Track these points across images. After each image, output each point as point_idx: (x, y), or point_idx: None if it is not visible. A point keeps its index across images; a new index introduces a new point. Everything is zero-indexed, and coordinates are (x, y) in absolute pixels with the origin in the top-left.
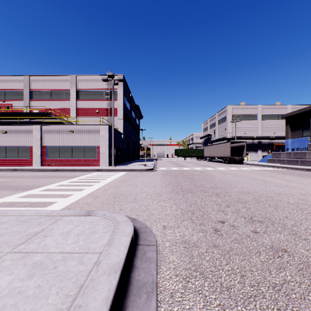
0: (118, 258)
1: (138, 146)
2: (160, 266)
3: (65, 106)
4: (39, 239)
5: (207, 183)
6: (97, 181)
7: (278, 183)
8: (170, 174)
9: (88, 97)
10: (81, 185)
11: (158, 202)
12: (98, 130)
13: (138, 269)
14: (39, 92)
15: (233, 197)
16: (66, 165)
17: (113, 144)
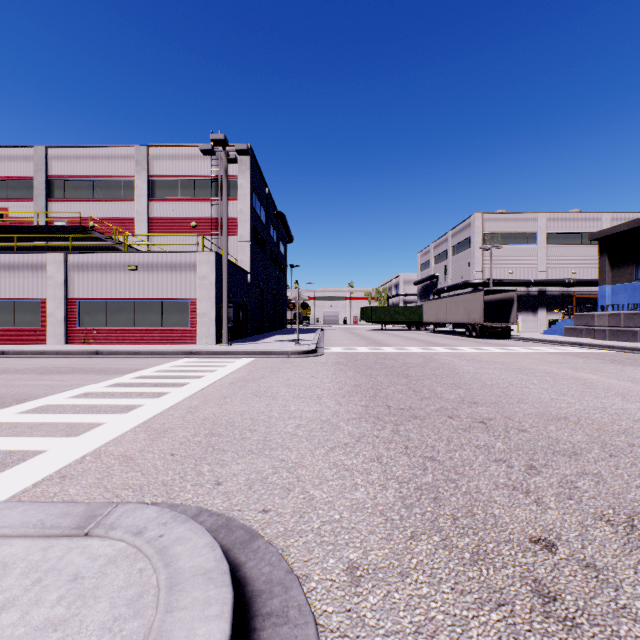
0: None
1: (283, 302)
2: None
3: (124, 212)
4: None
5: (448, 388)
6: (179, 383)
7: (622, 390)
8: (355, 364)
9: (174, 194)
10: (135, 395)
11: (328, 454)
12: (193, 265)
13: None
14: (68, 183)
15: (533, 432)
16: (122, 342)
17: (226, 295)
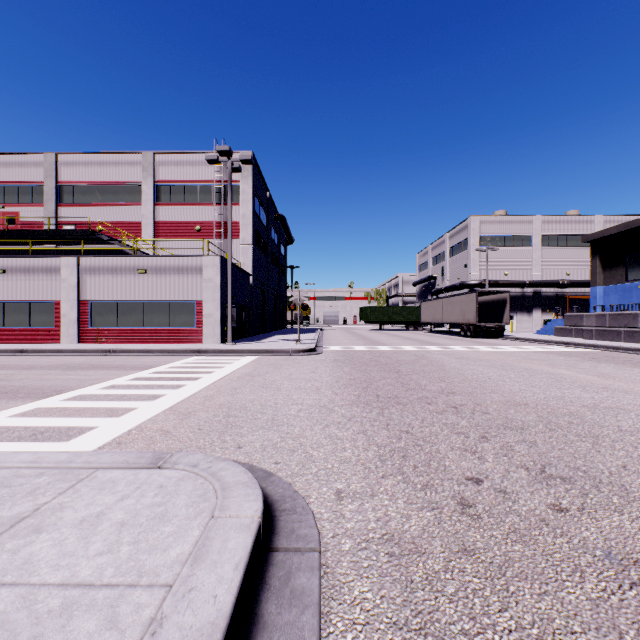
0: (214, 608)
1: (284, 302)
2: (327, 616)
3: (130, 217)
4: (19, 541)
5: (432, 381)
6: (193, 377)
7: (586, 383)
8: (352, 361)
9: (179, 199)
10: (156, 387)
11: (324, 429)
12: (200, 268)
13: (269, 631)
14: (76, 188)
15: (494, 414)
16: (132, 341)
17: (230, 297)
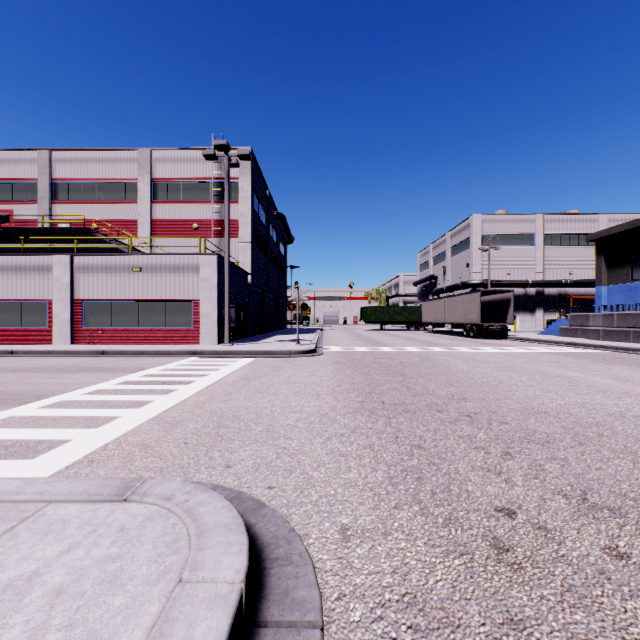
0: None
1: (283, 302)
2: None
3: (127, 214)
4: None
5: (440, 386)
6: (185, 381)
7: (605, 387)
8: (353, 363)
9: (177, 197)
10: (145, 392)
11: (325, 443)
12: (196, 267)
13: None
14: (72, 185)
15: (513, 424)
16: (126, 342)
17: (228, 296)
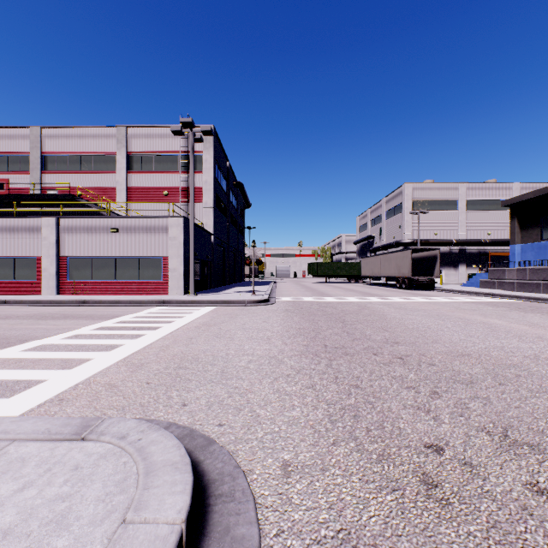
0: None
1: (242, 258)
2: None
3: (106, 183)
4: None
5: (376, 331)
6: (153, 326)
7: (520, 332)
8: (301, 311)
9: (149, 168)
10: (117, 337)
11: (273, 383)
12: (165, 228)
13: None
14: (59, 158)
15: (440, 366)
16: (105, 293)
17: (192, 253)
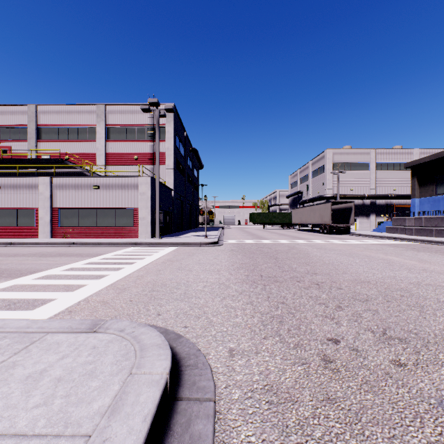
0: None
1: (196, 209)
2: None
3: (89, 149)
4: None
5: (300, 265)
6: (130, 262)
7: (410, 266)
8: (243, 251)
9: (123, 137)
10: (103, 269)
11: (222, 300)
12: (136, 185)
13: None
14: (51, 129)
15: (346, 289)
16: (89, 236)
17: (158, 205)
